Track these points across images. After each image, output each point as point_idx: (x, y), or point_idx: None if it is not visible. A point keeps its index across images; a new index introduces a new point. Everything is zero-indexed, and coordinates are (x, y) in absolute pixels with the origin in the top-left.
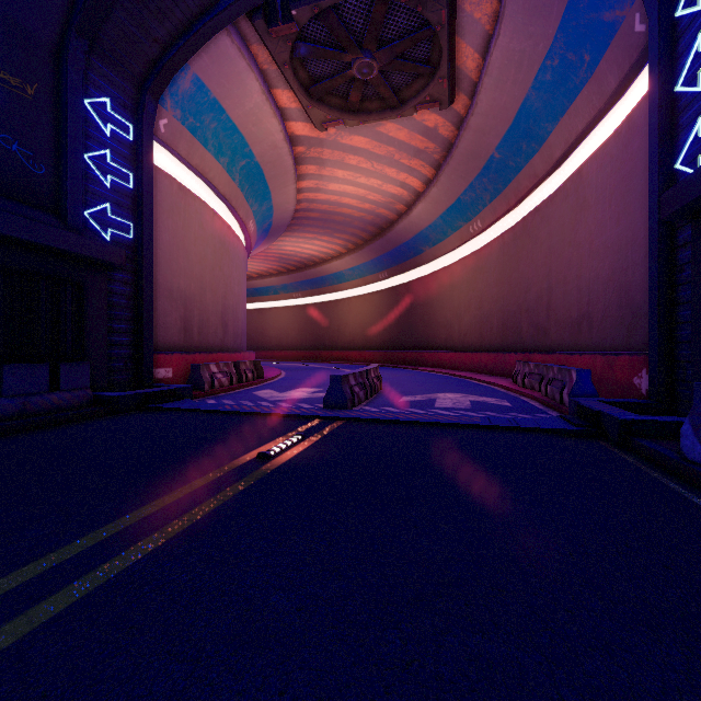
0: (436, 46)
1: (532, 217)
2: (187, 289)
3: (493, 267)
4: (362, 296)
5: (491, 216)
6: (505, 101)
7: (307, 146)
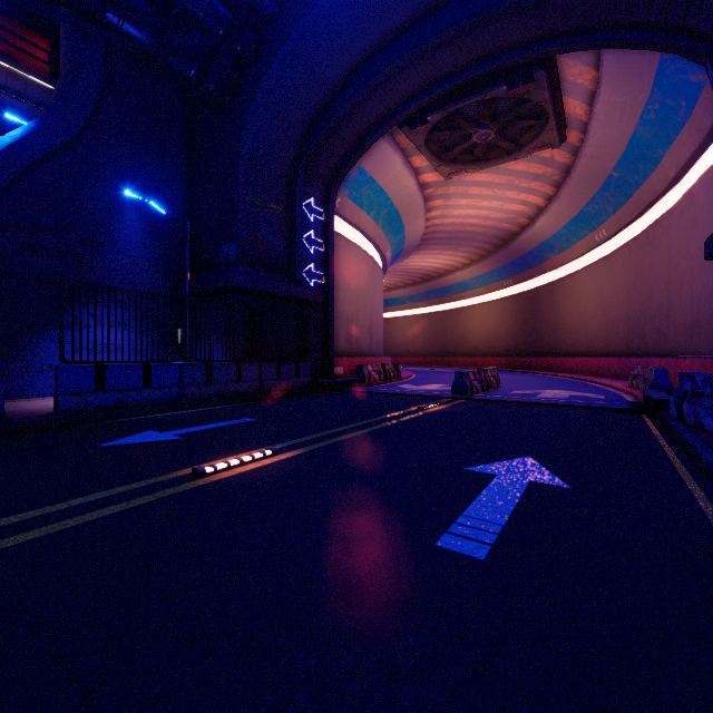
0: (544, 108)
1: (654, 228)
2: (349, 312)
3: (619, 274)
4: (485, 303)
5: (615, 225)
6: (615, 135)
7: (435, 187)
